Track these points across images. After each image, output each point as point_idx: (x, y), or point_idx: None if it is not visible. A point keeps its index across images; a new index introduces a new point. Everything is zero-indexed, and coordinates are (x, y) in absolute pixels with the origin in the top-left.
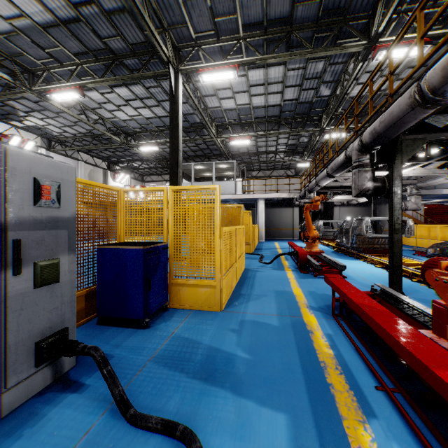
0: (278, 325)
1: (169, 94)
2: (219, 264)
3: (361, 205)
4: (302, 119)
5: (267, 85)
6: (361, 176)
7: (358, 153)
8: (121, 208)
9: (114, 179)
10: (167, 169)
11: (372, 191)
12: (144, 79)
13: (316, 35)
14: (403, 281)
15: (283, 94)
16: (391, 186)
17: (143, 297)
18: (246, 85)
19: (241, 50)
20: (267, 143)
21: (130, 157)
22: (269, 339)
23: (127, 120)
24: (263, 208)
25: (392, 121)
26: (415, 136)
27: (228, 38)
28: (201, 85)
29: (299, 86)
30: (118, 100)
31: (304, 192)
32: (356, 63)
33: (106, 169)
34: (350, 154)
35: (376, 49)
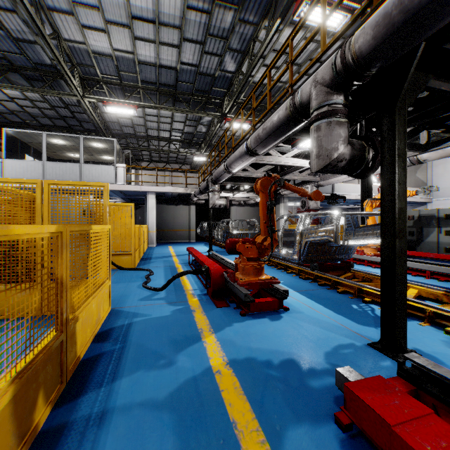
0: None
1: None
2: None
3: (255, 206)
4: (201, 98)
5: (159, 27)
6: (332, 131)
7: (327, 90)
8: None
9: None
10: (2, 139)
11: (347, 162)
12: None
13: None
14: (354, 303)
15: (180, 51)
16: (391, 149)
17: None
18: (125, 14)
19: None
20: (160, 125)
21: None
22: None
23: None
24: (154, 204)
25: None
26: None
27: None
28: None
29: (202, 44)
30: None
31: (206, 183)
32: (271, 24)
33: None
34: (305, 98)
35: None
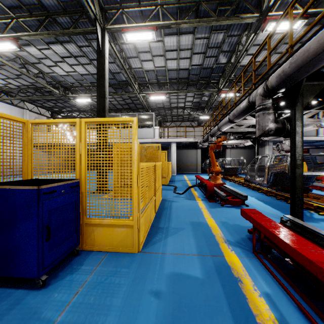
0: (202, 271)
1: (97, 49)
2: (136, 202)
3: (245, 148)
4: (204, 81)
5: (179, 51)
6: (265, 117)
7: (262, 98)
8: (28, 141)
9: (56, 125)
10: None
11: (274, 131)
12: (75, 35)
13: (219, 8)
14: None
15: (191, 60)
16: (293, 126)
17: (38, 250)
18: (162, 50)
19: (159, 17)
20: (178, 100)
21: (69, 108)
22: (195, 297)
23: (64, 76)
24: (175, 149)
25: (306, 59)
26: (311, 83)
27: (148, 4)
28: (126, 47)
29: (204, 53)
30: (55, 56)
31: (207, 136)
32: (249, 35)
33: (49, 117)
34: (253, 99)
35: (266, 21)
